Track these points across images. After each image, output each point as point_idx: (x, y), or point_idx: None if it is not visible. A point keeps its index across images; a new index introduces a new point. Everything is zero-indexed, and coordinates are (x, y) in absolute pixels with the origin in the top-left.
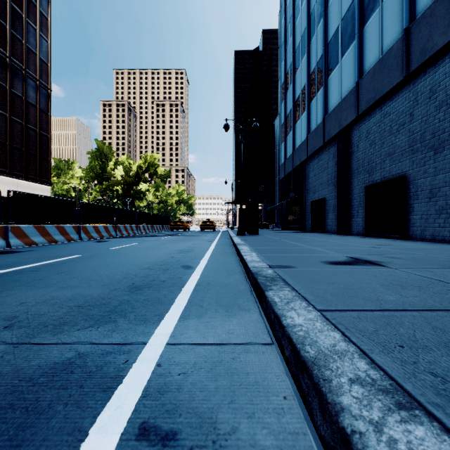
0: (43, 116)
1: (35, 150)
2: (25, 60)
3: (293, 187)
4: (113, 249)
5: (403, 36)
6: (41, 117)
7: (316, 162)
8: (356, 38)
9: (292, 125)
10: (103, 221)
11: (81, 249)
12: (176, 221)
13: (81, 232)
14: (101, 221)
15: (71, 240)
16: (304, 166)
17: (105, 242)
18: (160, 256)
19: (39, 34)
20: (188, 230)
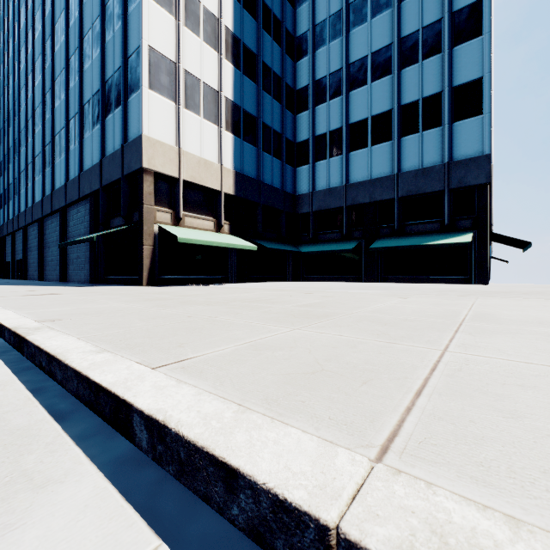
0: None
1: None
2: None
3: None
4: None
5: (18, 216)
6: None
7: (9, 240)
8: (13, 199)
9: None
10: None
11: None
12: None
13: None
14: None
15: None
16: (4, 239)
17: None
18: None
19: None
20: None
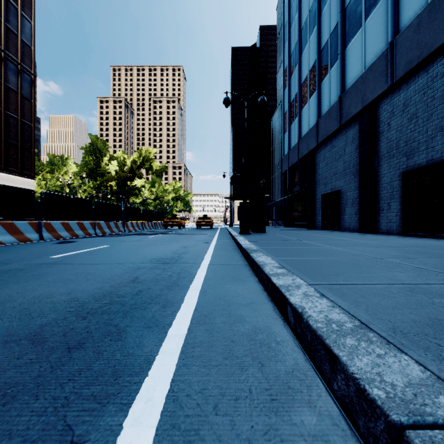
0: (26, 103)
1: (16, 140)
2: (4, 41)
3: (299, 179)
4: (55, 259)
5: None
6: (23, 104)
7: (329, 150)
8: None
9: (298, 111)
10: (76, 217)
11: (4, 259)
12: (169, 217)
13: (42, 230)
14: (74, 217)
15: (26, 241)
16: (312, 155)
17: (68, 243)
18: (114, 276)
19: (21, 14)
20: (183, 227)
